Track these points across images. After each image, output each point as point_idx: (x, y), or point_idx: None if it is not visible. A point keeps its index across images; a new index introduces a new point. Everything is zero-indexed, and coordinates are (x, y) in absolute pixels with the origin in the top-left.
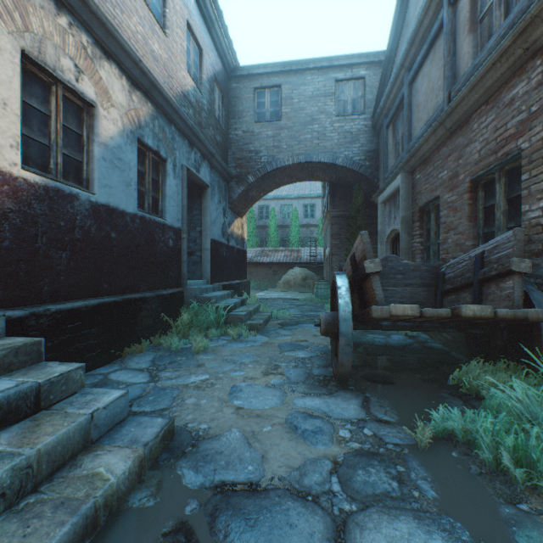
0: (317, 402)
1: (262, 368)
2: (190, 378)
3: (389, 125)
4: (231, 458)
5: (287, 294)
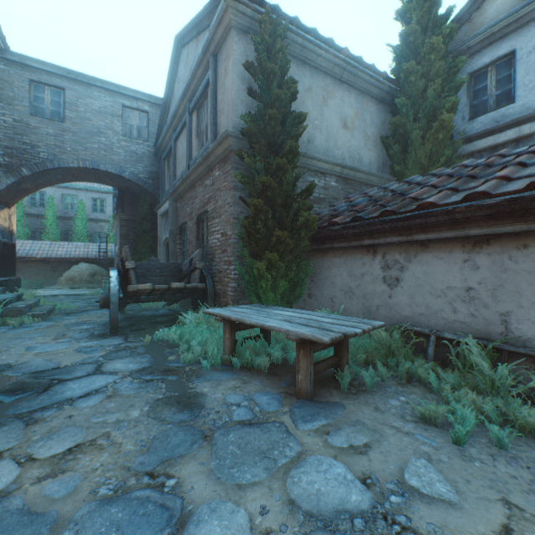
0: (96, 342)
1: (52, 337)
2: None
3: (166, 159)
4: (39, 365)
5: (71, 291)
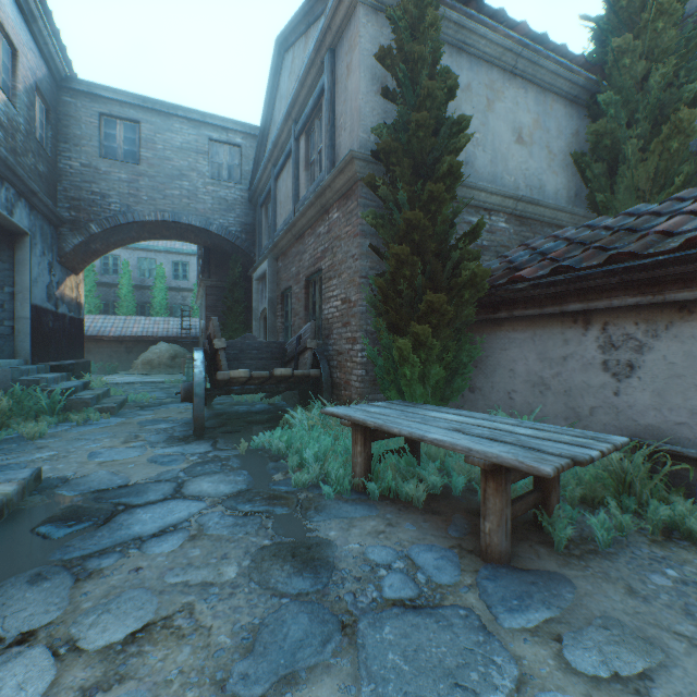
0: (176, 448)
1: (122, 440)
2: (36, 456)
3: (263, 205)
4: (102, 481)
5: (148, 377)
